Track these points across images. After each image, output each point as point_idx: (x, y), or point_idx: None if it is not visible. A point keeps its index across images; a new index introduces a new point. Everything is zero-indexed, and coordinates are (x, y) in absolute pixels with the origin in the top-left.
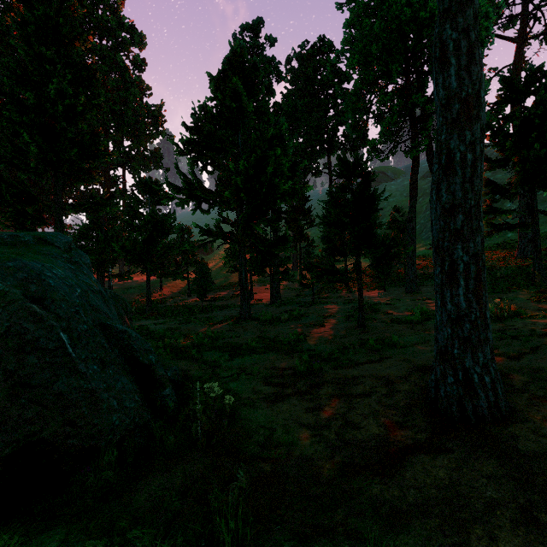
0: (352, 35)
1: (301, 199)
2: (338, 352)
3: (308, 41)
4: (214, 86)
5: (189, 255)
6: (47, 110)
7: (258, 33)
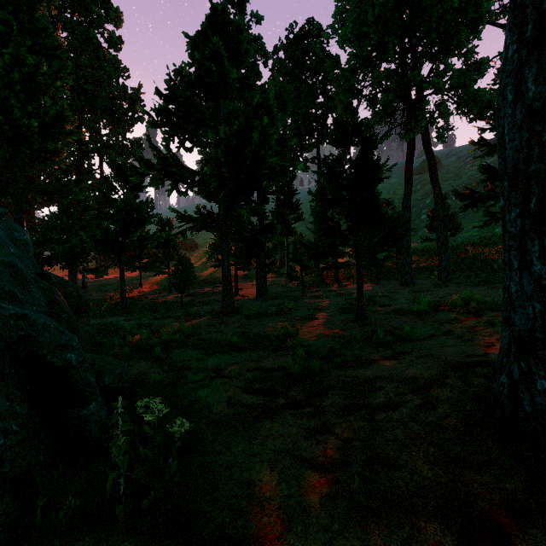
0: (344, 7)
1: (288, 192)
2: (340, 347)
3: (297, 23)
4: (191, 48)
5: (170, 248)
6: (1, 78)
7: (243, 10)
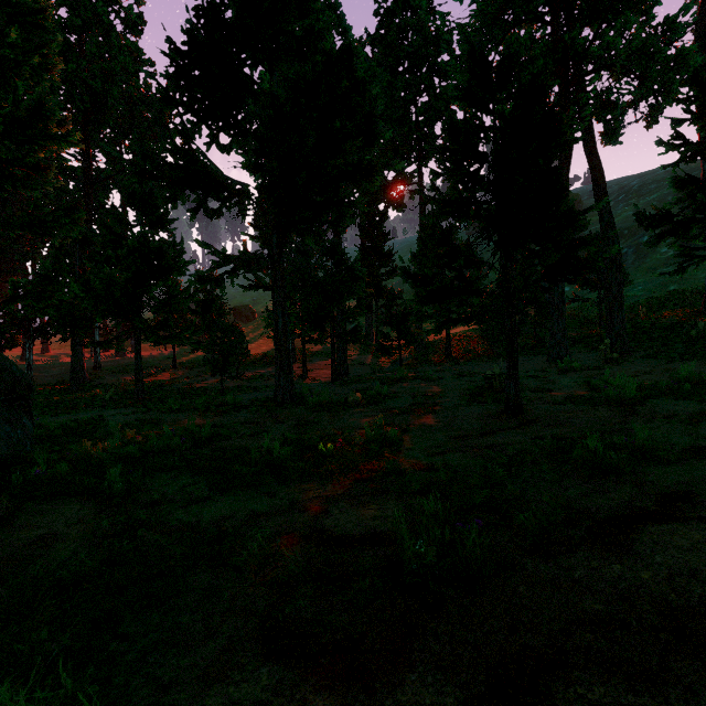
0: None
1: (378, 238)
2: (504, 475)
3: None
4: None
5: (212, 313)
6: None
7: None
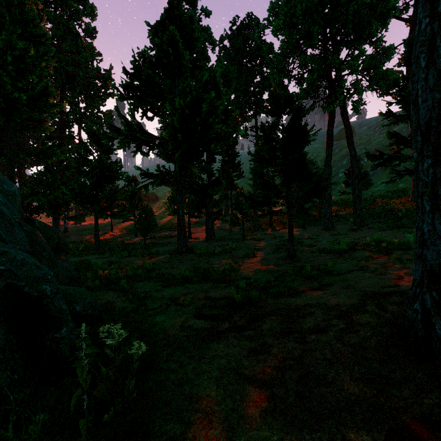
0: (277, 3)
1: (232, 155)
2: (275, 280)
3: (239, 17)
4: (152, 35)
5: (135, 200)
6: None
7: (195, 6)
